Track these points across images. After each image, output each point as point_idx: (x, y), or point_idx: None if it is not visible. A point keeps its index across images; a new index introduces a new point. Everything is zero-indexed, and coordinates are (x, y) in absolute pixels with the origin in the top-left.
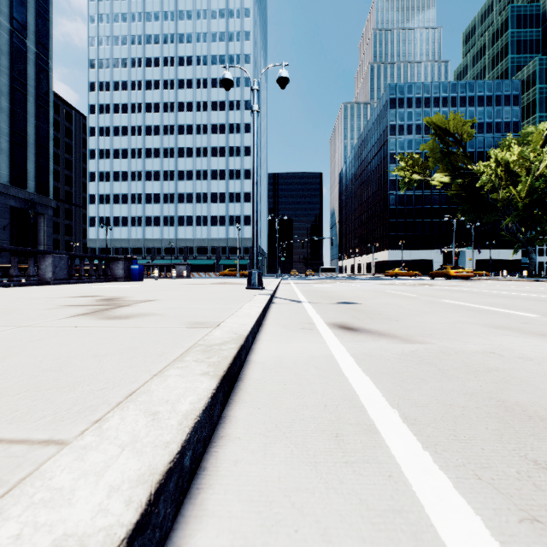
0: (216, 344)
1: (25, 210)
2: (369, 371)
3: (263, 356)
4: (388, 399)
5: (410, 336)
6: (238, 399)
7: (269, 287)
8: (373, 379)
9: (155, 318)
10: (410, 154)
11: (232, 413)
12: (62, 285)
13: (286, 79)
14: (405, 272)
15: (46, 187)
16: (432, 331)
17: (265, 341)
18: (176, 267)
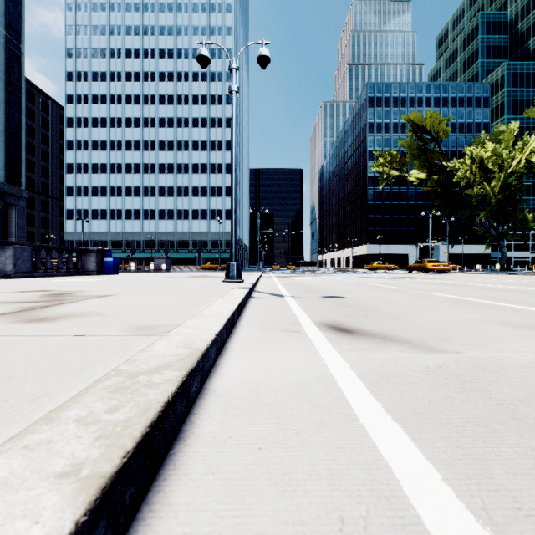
0: (147, 369)
1: None
2: (395, 409)
3: (230, 380)
4: (459, 491)
5: (424, 340)
6: (162, 503)
7: (249, 280)
8: (408, 431)
9: (91, 320)
10: (388, 150)
11: None
12: (24, 278)
13: (267, 58)
14: (383, 265)
15: (17, 177)
16: (447, 332)
17: (236, 351)
18: (155, 260)
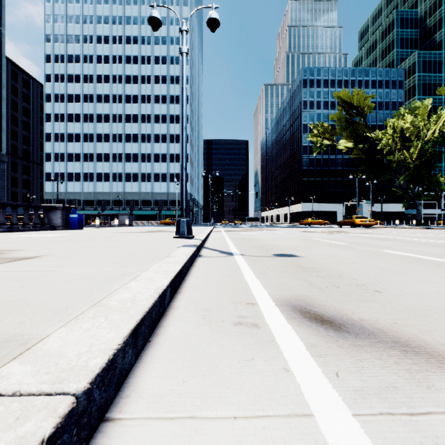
0: None
1: None
2: None
3: None
4: None
5: None
6: None
7: (199, 236)
8: None
9: None
10: (321, 123)
11: None
12: None
13: (216, 20)
14: (316, 221)
15: None
16: None
17: (141, 405)
18: (119, 216)
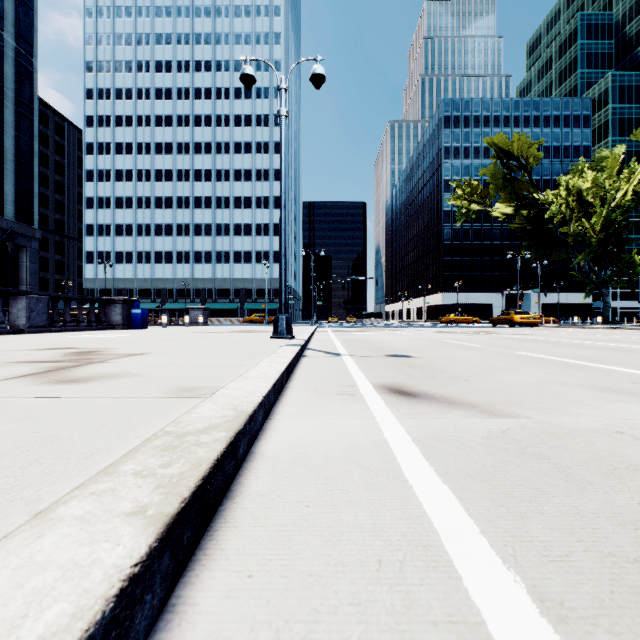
0: (195, 430)
1: (1, 242)
2: (447, 472)
3: (278, 444)
4: (493, 542)
5: (492, 404)
6: (215, 549)
7: (301, 336)
8: (456, 492)
9: (127, 381)
10: (468, 180)
11: (193, 592)
12: (40, 333)
13: (322, 76)
14: (462, 318)
15: (29, 214)
16: (520, 396)
17: (285, 415)
18: (190, 311)
